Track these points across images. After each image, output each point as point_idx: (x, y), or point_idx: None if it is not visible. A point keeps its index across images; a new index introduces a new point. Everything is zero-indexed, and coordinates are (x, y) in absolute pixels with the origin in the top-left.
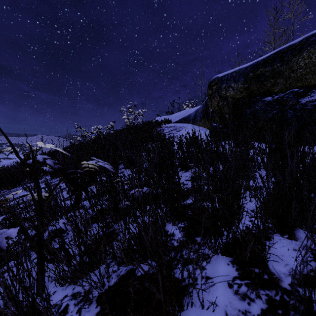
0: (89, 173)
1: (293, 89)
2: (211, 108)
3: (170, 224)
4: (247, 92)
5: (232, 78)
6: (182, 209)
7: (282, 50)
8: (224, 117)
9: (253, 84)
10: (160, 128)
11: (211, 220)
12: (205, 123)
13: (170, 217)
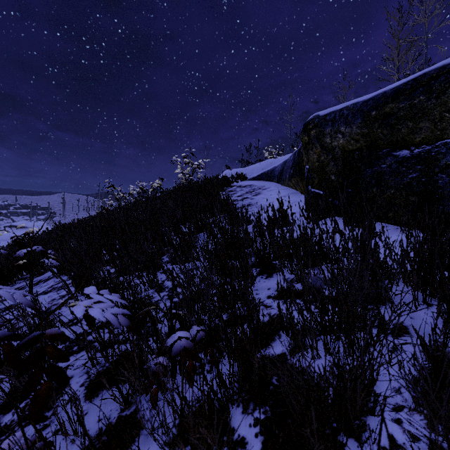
0: (85, 313)
1: (447, 138)
2: (307, 164)
3: (239, 409)
4: (367, 140)
5: (342, 118)
6: (262, 371)
7: (428, 74)
8: (329, 179)
9: (376, 129)
10: (230, 188)
11: (319, 419)
12: (298, 184)
13: (238, 394)
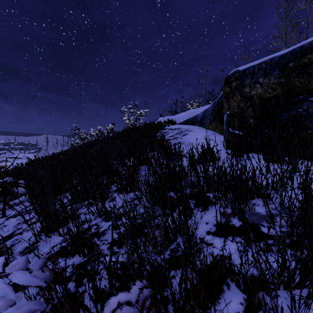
0: None
1: None
2: (228, 111)
3: None
4: (284, 89)
5: (261, 70)
6: None
7: None
8: (248, 122)
9: (293, 78)
10: (163, 130)
11: None
12: (217, 126)
13: None
